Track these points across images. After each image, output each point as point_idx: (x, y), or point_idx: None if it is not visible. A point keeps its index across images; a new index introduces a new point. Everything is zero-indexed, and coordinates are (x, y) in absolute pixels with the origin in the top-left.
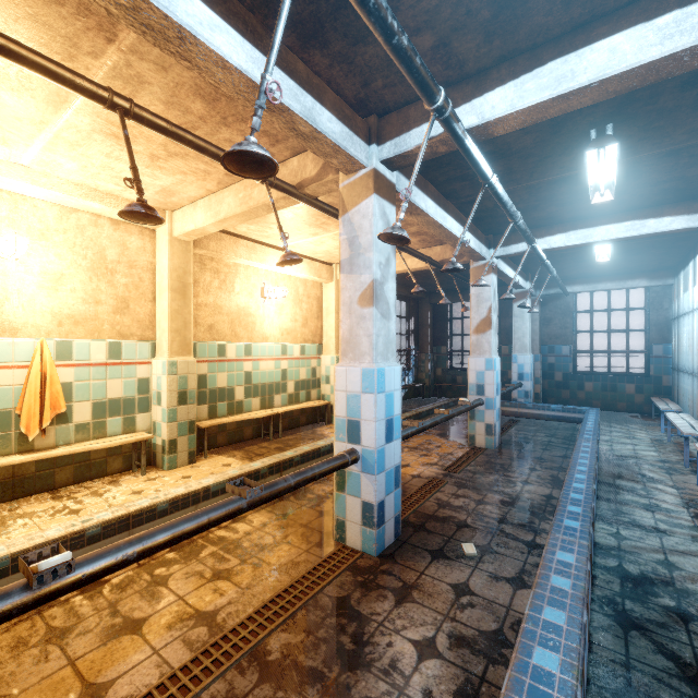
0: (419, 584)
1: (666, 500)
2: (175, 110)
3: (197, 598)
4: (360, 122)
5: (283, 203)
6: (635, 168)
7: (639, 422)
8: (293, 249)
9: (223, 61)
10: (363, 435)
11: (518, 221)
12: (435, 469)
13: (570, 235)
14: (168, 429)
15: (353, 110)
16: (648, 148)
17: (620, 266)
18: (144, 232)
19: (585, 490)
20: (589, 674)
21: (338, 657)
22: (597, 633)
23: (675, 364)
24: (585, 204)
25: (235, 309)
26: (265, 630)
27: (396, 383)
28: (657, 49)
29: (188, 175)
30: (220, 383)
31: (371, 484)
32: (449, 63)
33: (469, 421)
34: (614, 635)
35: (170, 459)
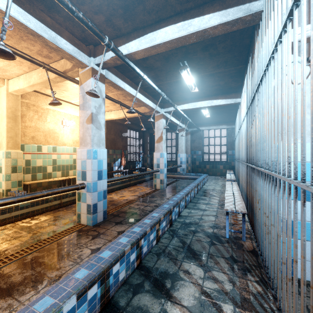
0: (105, 232)
1: (214, 201)
2: None
3: None
4: (84, 47)
5: (59, 79)
6: (202, 79)
7: (222, 179)
8: (78, 104)
9: (0, 10)
10: (87, 177)
11: (164, 96)
12: (135, 197)
13: (189, 104)
14: (5, 184)
15: (82, 42)
16: (202, 72)
17: (216, 120)
18: None
19: (180, 197)
20: (152, 250)
21: (57, 257)
22: (162, 239)
23: (235, 157)
24: (191, 92)
25: (47, 129)
26: (27, 253)
27: (104, 156)
28: (177, 34)
29: (11, 62)
30: (38, 164)
31: (90, 196)
32: (115, 28)
33: (154, 179)
34: (168, 239)
35: None
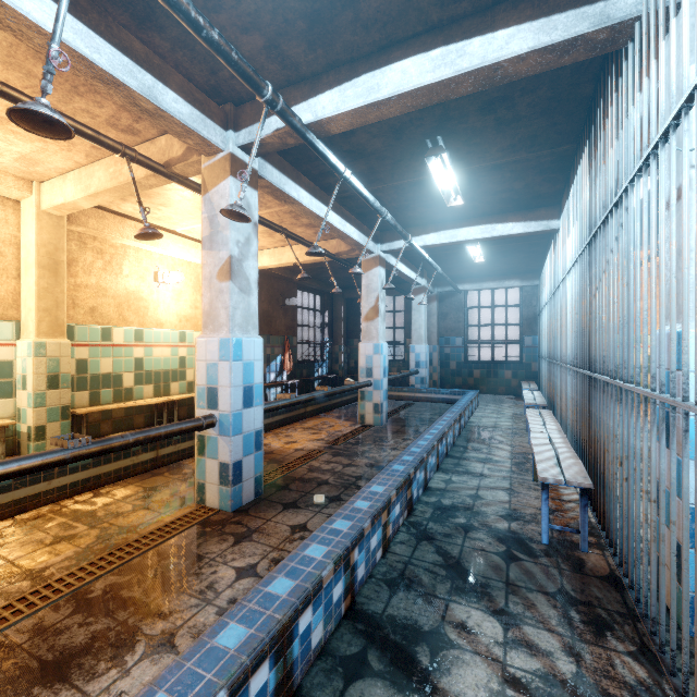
0: (262, 528)
1: (500, 454)
2: (15, 71)
3: (29, 560)
4: (215, 108)
5: (154, 181)
6: (473, 178)
7: (511, 402)
8: (191, 234)
9: (36, 27)
10: (220, 401)
11: (386, 217)
12: (320, 443)
13: (441, 234)
14: (34, 414)
15: (209, 96)
16: (477, 161)
17: (497, 268)
18: (6, 203)
19: (425, 445)
20: (375, 572)
21: (160, 587)
22: (395, 545)
23: (539, 352)
24: (447, 207)
25: (123, 292)
26: (93, 576)
27: (257, 354)
28: (431, 75)
29: (48, 143)
30: (105, 369)
31: (227, 446)
32: (285, 64)
33: (360, 402)
34: (408, 545)
35: (37, 447)
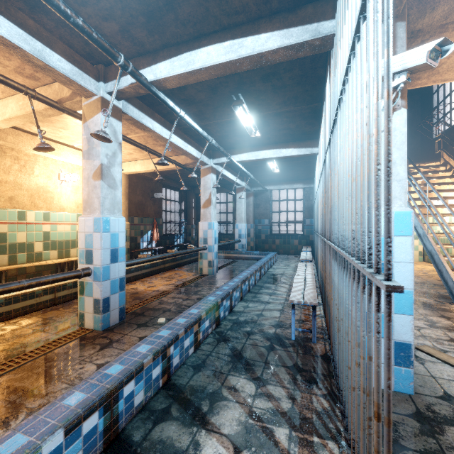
0: (120, 339)
1: (281, 290)
2: None
3: None
4: (90, 66)
5: (51, 112)
6: (265, 120)
7: (297, 259)
8: None
9: None
10: (94, 258)
11: (211, 142)
12: (170, 286)
13: (249, 154)
14: None
15: (86, 58)
16: (265, 110)
17: (288, 176)
18: None
19: (232, 285)
20: (187, 361)
21: (43, 379)
22: (204, 345)
23: (314, 228)
24: (251, 137)
25: (34, 186)
26: None
27: (121, 228)
28: (224, 57)
29: None
30: (20, 239)
31: (98, 287)
32: (135, 42)
33: (199, 260)
34: (212, 345)
35: None
